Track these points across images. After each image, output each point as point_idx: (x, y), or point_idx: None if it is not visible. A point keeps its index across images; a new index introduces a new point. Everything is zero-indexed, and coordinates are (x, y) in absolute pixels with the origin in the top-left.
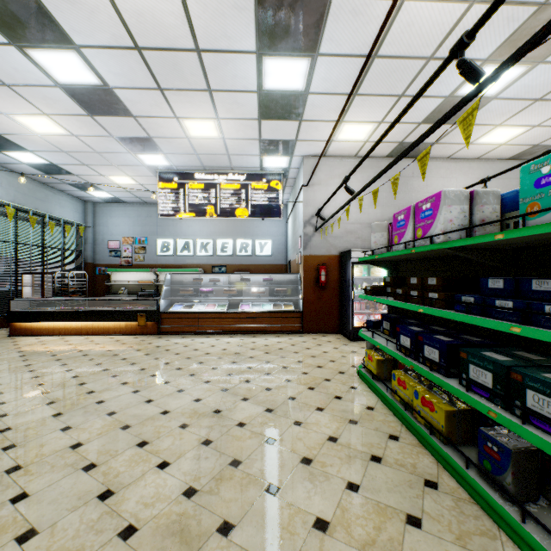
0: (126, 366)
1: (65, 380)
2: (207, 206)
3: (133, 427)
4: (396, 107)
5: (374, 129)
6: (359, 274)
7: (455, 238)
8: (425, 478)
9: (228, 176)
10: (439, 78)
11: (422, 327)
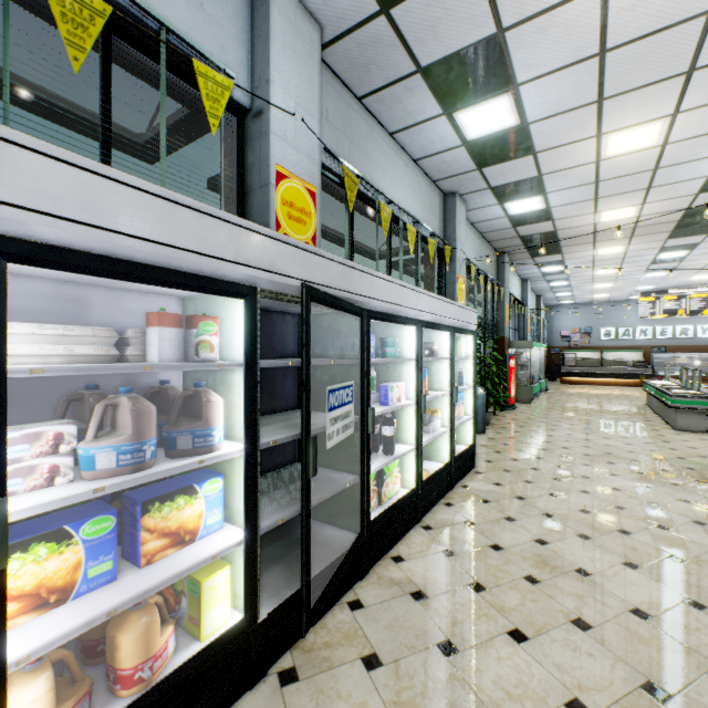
0: None
1: None
2: (677, 310)
3: None
4: None
5: None
6: None
7: None
8: None
9: (696, 290)
10: None
11: None
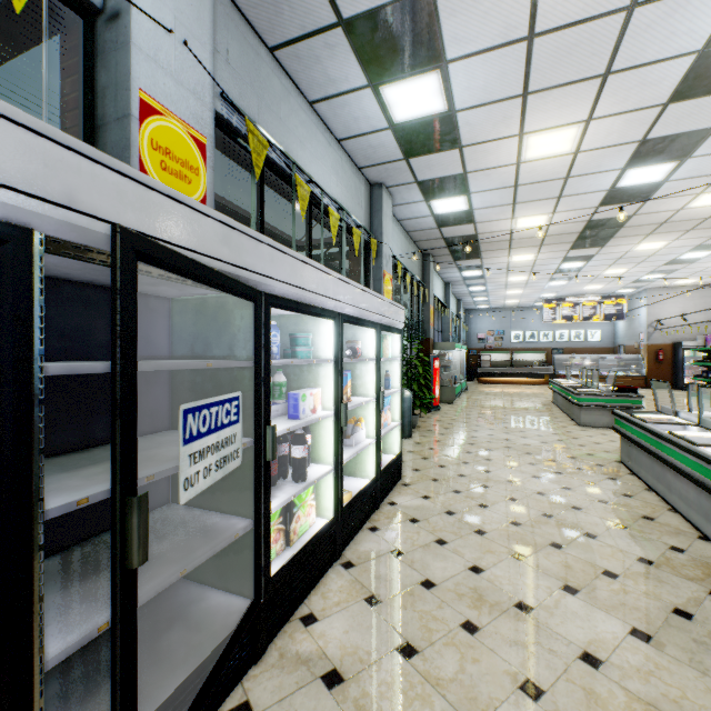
0: None
1: None
2: (573, 316)
3: None
4: None
5: (698, 280)
6: (687, 355)
7: None
8: None
9: (588, 298)
10: None
11: None
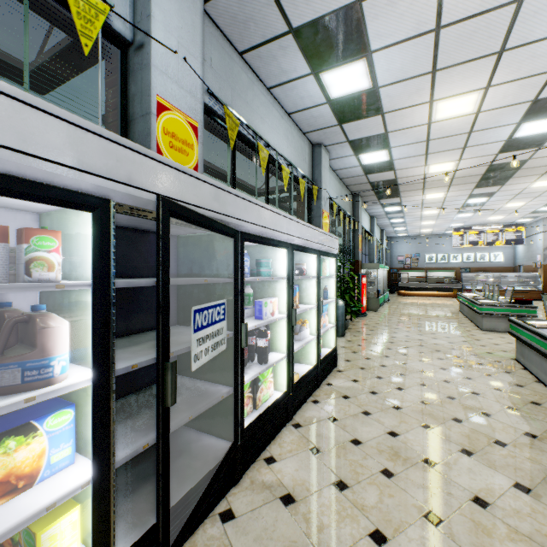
0: None
1: None
2: (478, 241)
3: None
4: None
5: None
6: None
7: None
8: None
9: (491, 227)
10: None
11: None
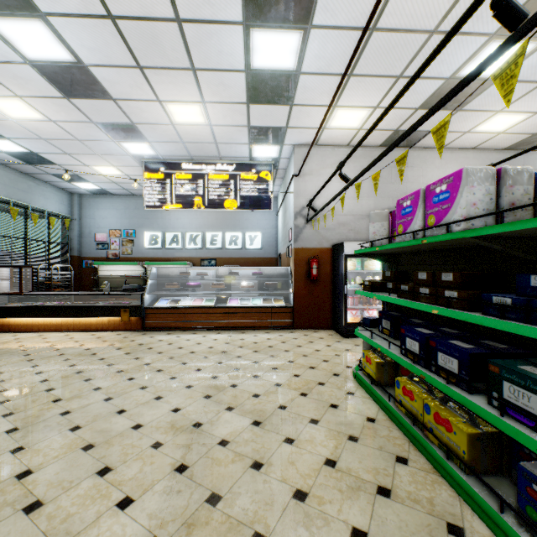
0: (102, 367)
1: (31, 386)
2: (194, 197)
3: (96, 447)
4: (393, 90)
5: (369, 115)
6: (352, 267)
7: (480, 226)
8: (447, 520)
9: (216, 167)
10: (441, 56)
11: (431, 329)
